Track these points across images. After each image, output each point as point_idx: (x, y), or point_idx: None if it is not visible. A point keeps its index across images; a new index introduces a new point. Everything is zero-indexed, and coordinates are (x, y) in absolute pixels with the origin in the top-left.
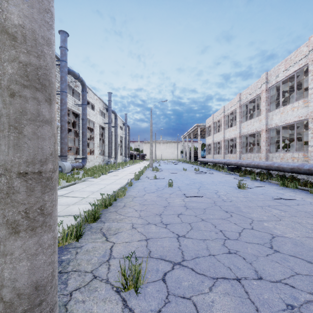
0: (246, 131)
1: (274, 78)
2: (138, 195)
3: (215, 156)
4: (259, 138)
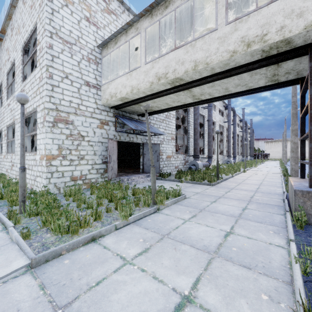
0: None
1: None
2: None
3: None
4: None
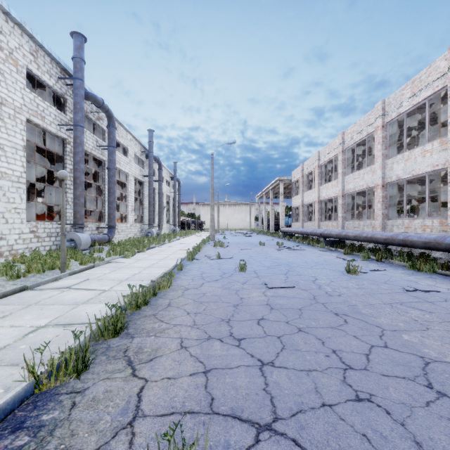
0: (352, 188)
1: (394, 109)
2: (191, 285)
3: (306, 224)
4: (370, 198)
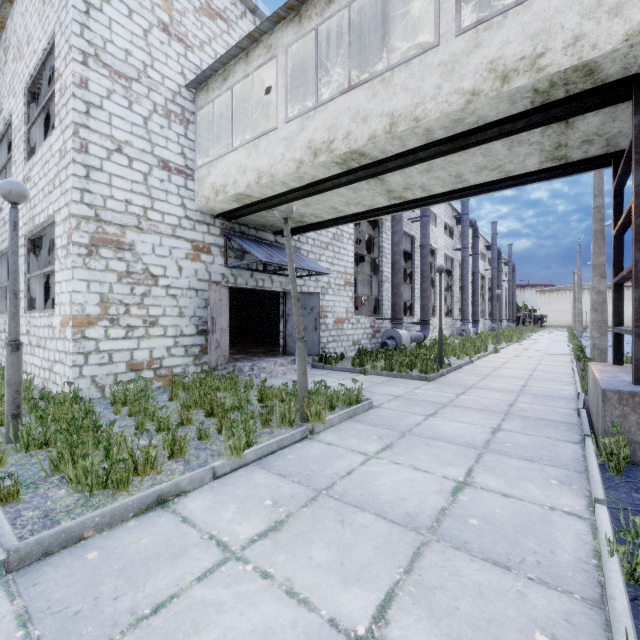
0: None
1: None
2: None
3: None
4: None
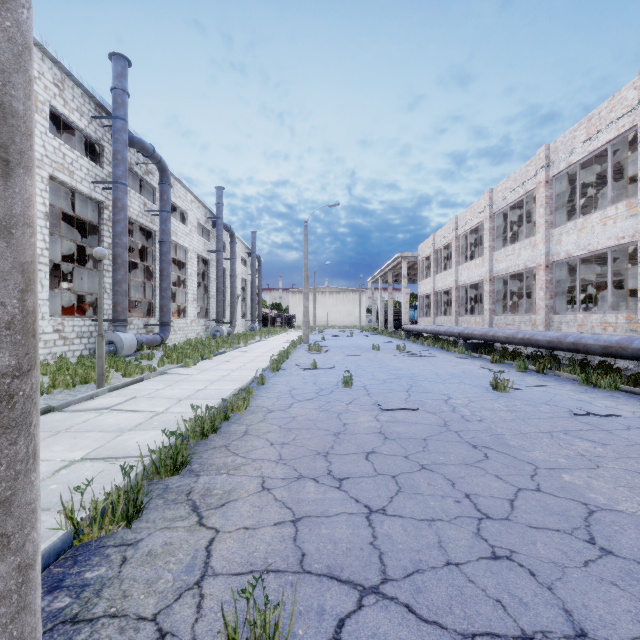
0: (504, 269)
1: (563, 158)
2: (277, 406)
3: (439, 319)
4: (530, 283)
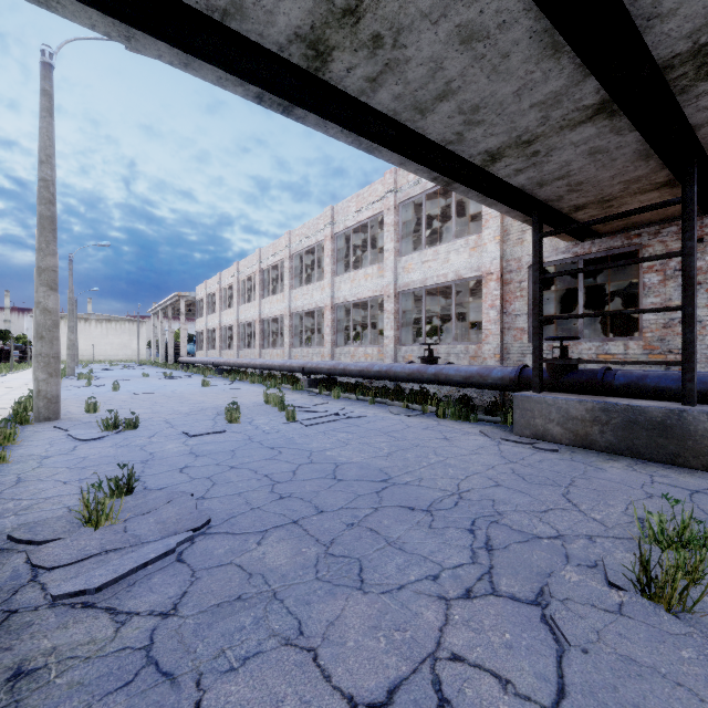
0: (244, 319)
1: (266, 260)
2: (70, 398)
3: (210, 353)
4: (276, 327)
